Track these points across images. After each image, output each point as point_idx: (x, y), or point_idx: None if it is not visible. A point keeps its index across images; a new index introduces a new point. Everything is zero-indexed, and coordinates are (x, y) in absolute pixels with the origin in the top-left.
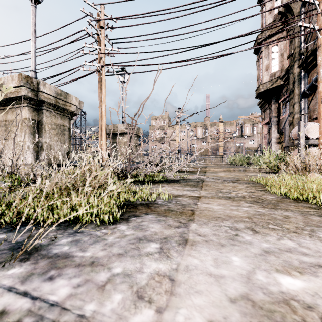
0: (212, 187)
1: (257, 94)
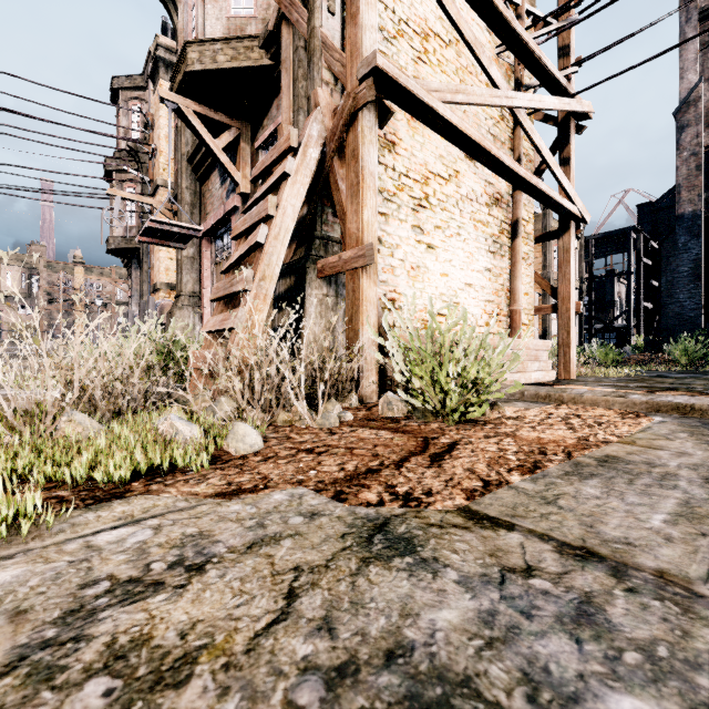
0: None
1: (108, 250)
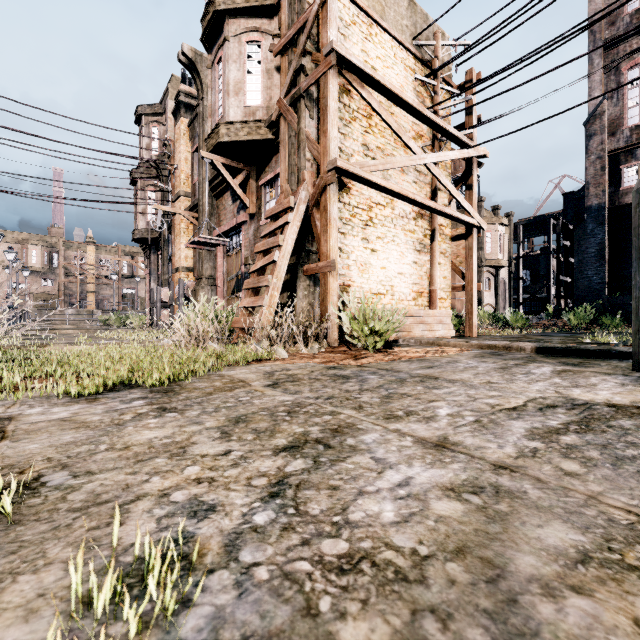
0: (61, 339)
1: (133, 239)
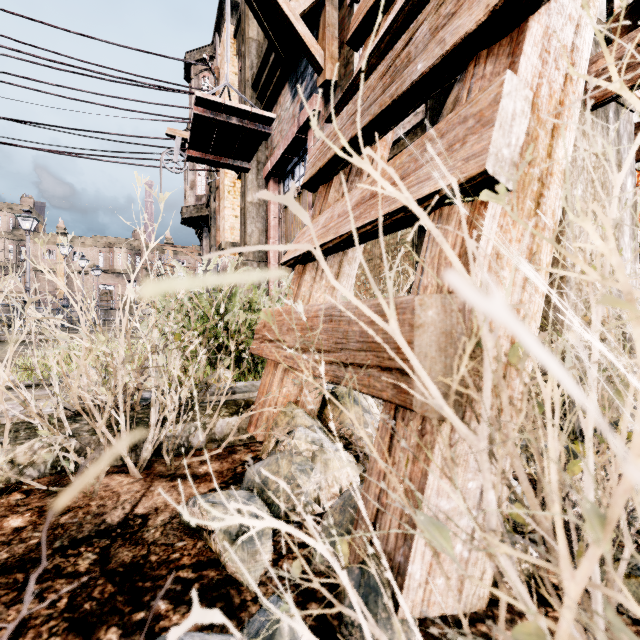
0: None
1: (182, 220)
